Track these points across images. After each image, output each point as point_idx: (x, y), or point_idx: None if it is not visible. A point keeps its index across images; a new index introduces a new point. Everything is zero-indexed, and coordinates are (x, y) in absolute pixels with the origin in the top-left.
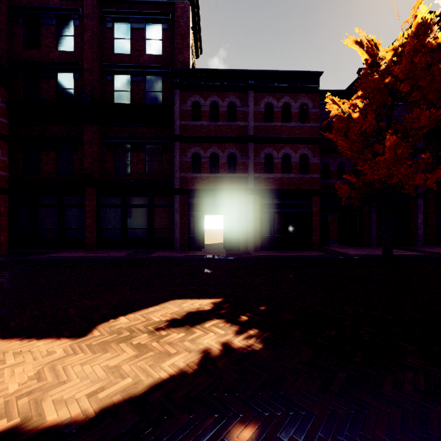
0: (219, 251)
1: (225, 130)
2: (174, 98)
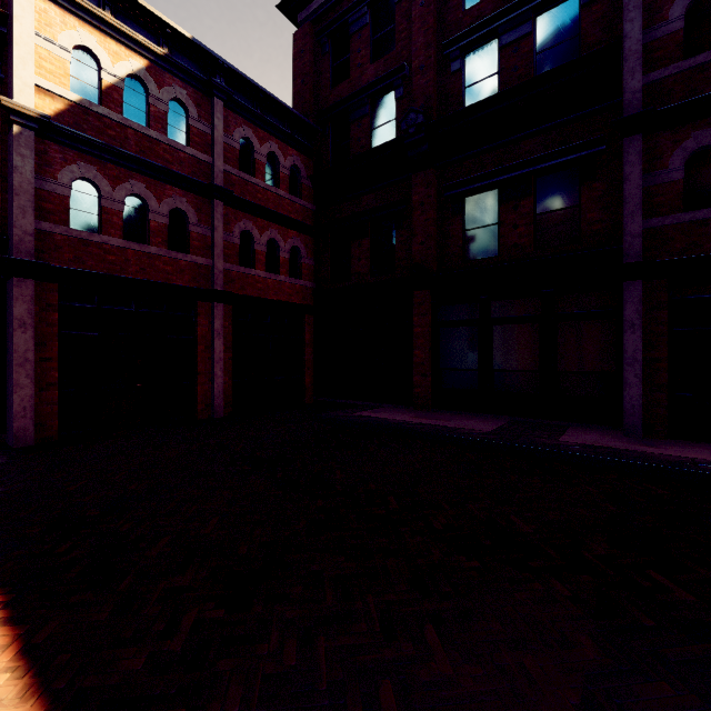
0: None
1: None
2: (624, 21)
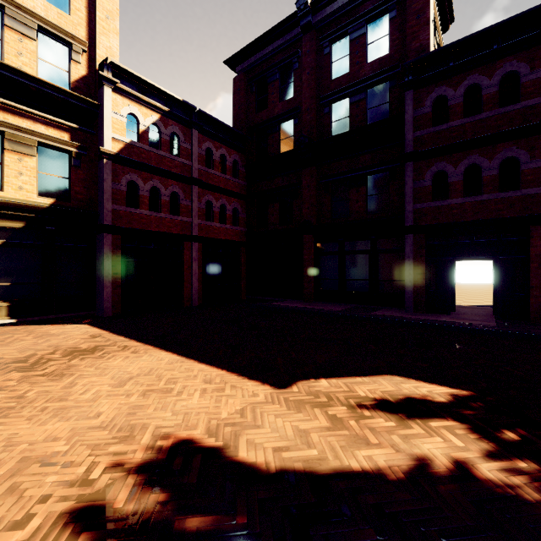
0: (482, 318)
1: (495, 123)
2: (405, 104)
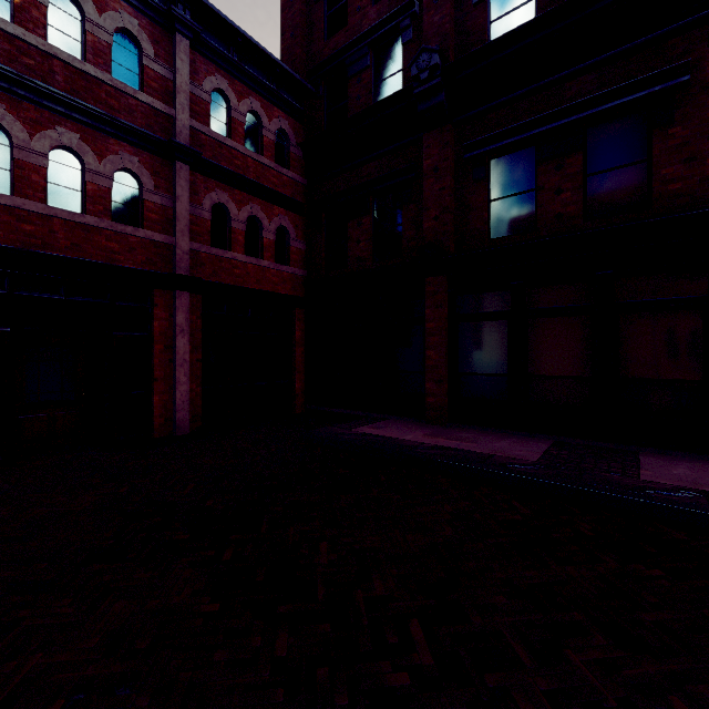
0: None
1: None
2: None
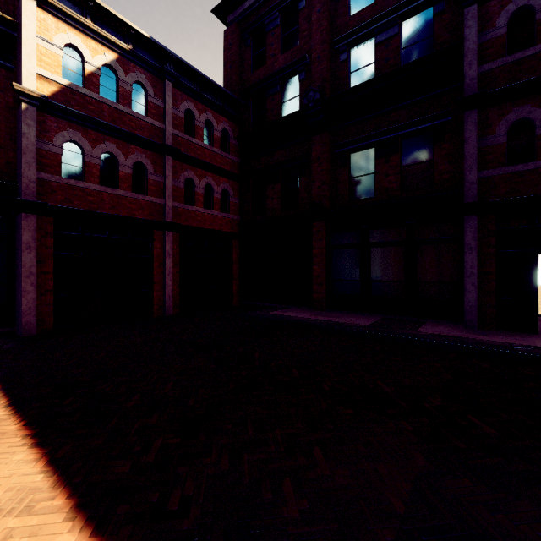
0: None
1: None
2: (464, 27)
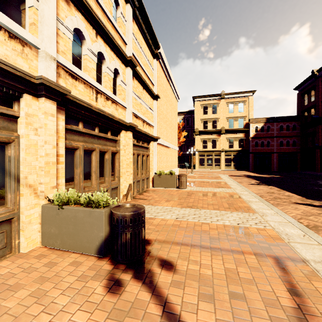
0: None
1: None
2: None
